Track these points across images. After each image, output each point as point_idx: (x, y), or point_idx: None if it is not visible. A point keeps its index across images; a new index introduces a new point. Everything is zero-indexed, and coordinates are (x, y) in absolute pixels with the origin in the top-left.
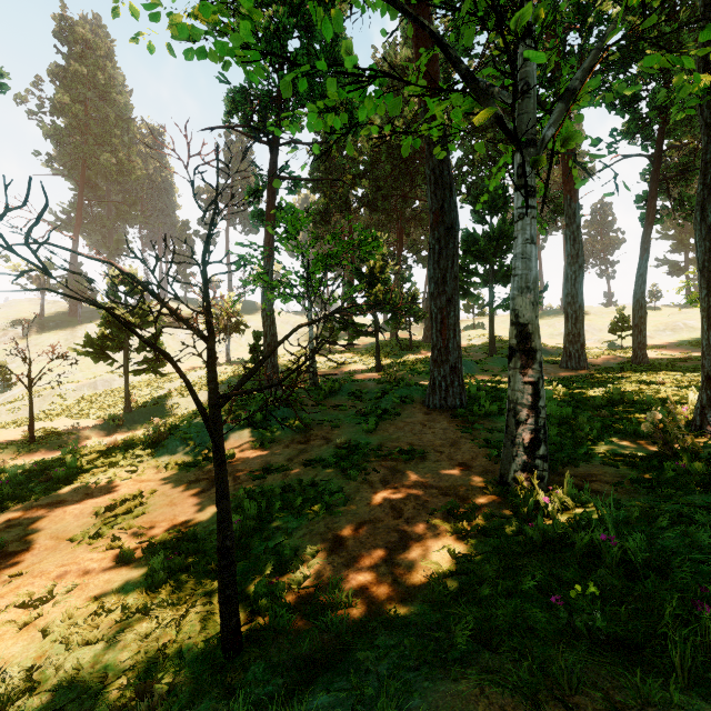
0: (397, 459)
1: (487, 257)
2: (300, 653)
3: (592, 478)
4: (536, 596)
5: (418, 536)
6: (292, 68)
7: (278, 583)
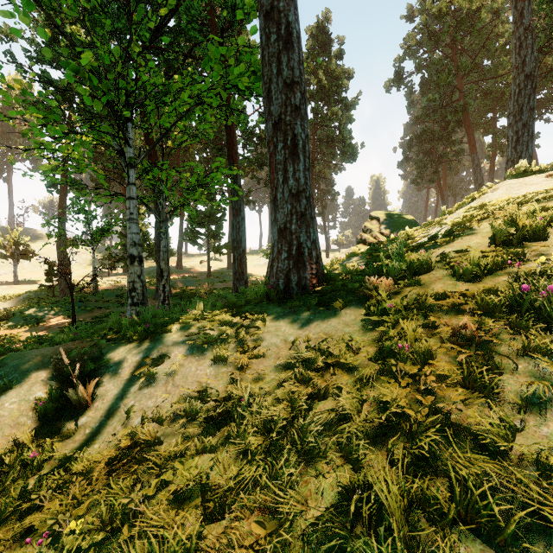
0: None
1: (204, 225)
2: None
3: None
4: None
5: None
6: (81, 111)
7: None
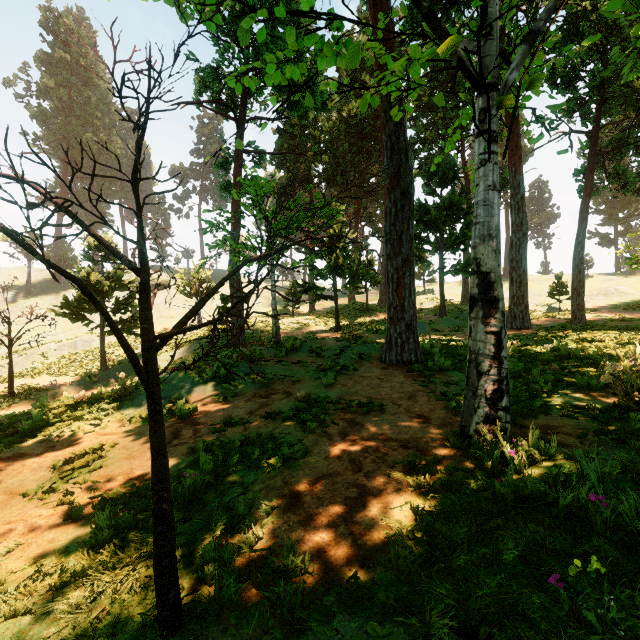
0: (355, 412)
1: (437, 226)
2: (247, 633)
3: (553, 430)
4: (519, 567)
5: (378, 491)
6: (257, 47)
7: (227, 546)
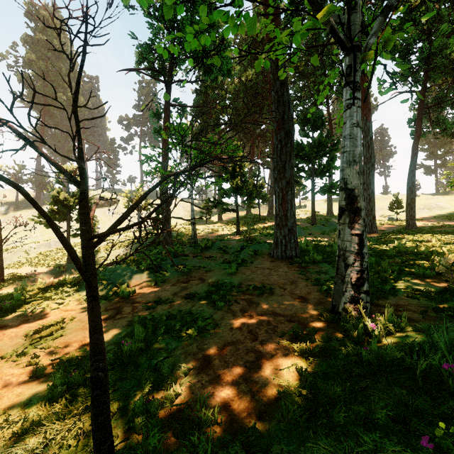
0: (252, 293)
1: (310, 159)
2: None
3: (401, 307)
4: (388, 424)
5: (271, 356)
6: (180, 29)
7: (153, 401)
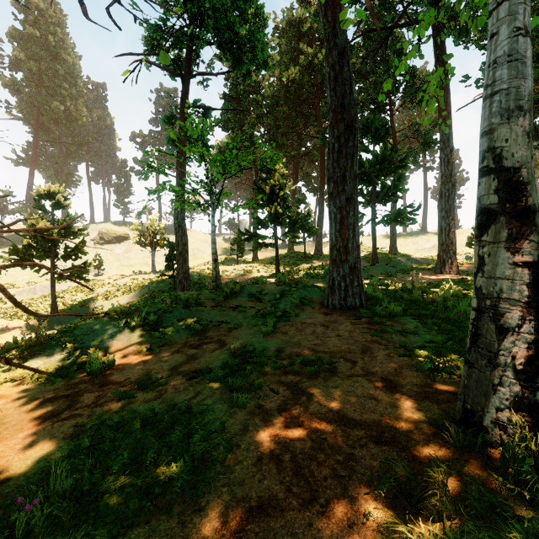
0: (299, 372)
1: (370, 179)
2: None
3: None
4: None
5: None
6: None
7: None
